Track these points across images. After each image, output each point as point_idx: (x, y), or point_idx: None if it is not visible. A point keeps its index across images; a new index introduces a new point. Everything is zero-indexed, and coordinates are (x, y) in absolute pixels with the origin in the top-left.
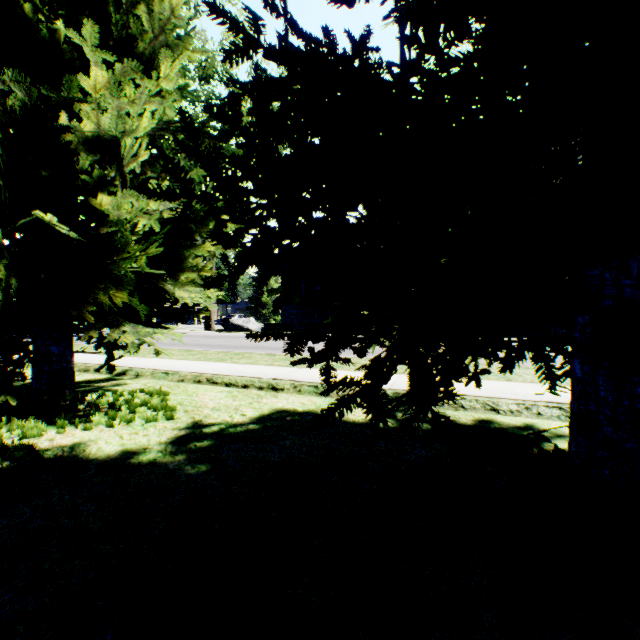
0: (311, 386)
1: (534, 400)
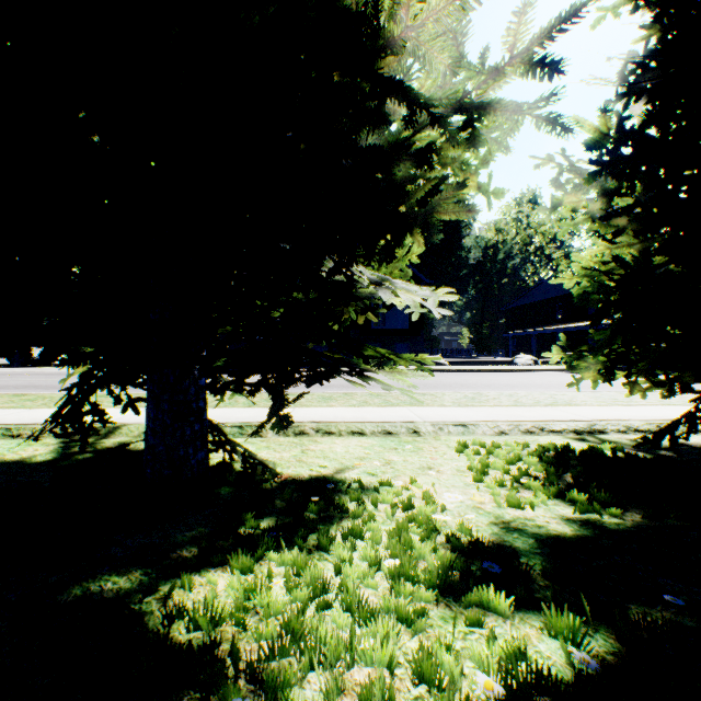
0: (3, 428)
1: (232, 422)
